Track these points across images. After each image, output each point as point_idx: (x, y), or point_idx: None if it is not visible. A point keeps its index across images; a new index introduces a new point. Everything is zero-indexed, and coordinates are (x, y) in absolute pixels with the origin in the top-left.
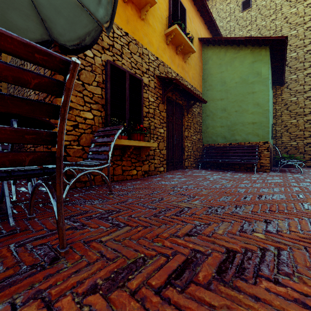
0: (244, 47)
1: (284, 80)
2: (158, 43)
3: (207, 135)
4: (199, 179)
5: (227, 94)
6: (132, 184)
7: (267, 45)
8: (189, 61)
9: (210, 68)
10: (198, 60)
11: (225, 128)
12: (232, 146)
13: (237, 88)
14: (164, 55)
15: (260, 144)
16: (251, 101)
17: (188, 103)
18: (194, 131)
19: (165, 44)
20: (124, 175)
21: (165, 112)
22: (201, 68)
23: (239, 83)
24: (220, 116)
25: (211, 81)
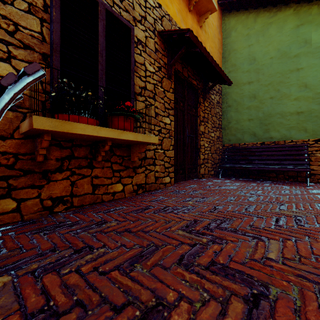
0: (284, 6)
1: None
2: None
3: (229, 132)
4: (230, 198)
5: (257, 75)
6: (106, 215)
7: None
8: (206, 28)
9: (233, 42)
10: (217, 30)
11: (255, 122)
12: (266, 146)
13: (274, 65)
14: (171, 5)
15: (310, 142)
16: (295, 82)
17: (205, 85)
18: (212, 126)
19: None
20: (97, 194)
21: (172, 94)
22: (221, 42)
23: (276, 58)
24: (247, 105)
25: (234, 60)
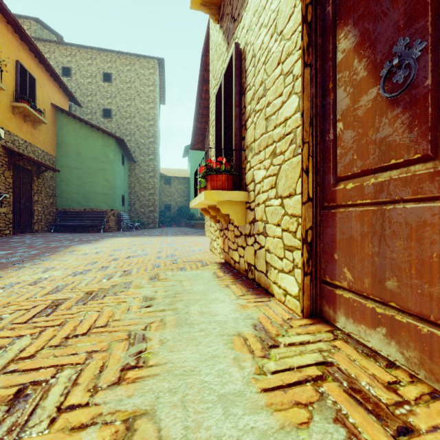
0: (97, 130)
1: (134, 160)
2: (4, 114)
3: (62, 200)
4: (50, 237)
5: (82, 165)
6: None
7: (113, 137)
8: (40, 127)
9: (65, 135)
10: (51, 124)
11: (81, 195)
12: (86, 211)
13: (91, 163)
14: (10, 124)
15: (109, 210)
16: (102, 176)
17: (39, 168)
18: (46, 195)
19: (12, 114)
20: None
21: (11, 179)
22: (55, 132)
23: (93, 159)
24: (75, 183)
25: (66, 149)
